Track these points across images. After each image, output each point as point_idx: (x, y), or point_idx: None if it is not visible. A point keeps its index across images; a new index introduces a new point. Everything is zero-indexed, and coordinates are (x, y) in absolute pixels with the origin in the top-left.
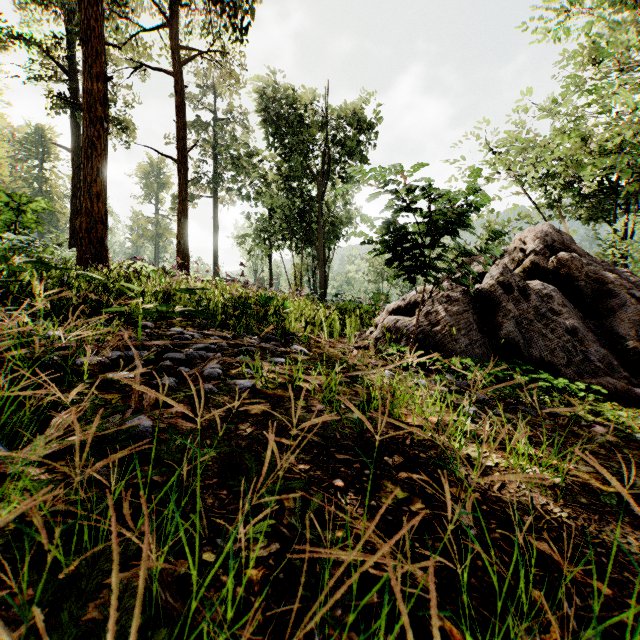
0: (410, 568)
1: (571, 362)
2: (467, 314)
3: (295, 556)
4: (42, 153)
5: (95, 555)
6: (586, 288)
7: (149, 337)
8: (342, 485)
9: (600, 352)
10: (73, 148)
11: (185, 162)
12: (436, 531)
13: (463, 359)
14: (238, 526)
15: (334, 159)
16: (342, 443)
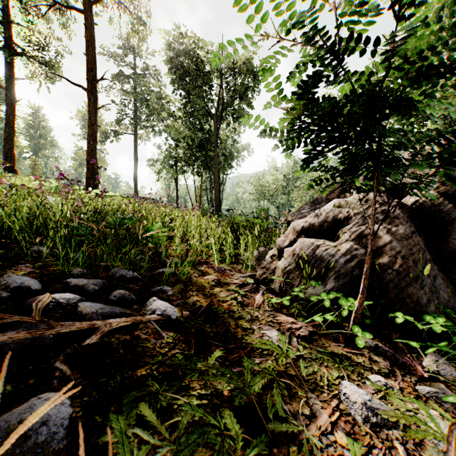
0: None
1: None
2: (416, 237)
3: None
4: None
5: None
6: None
7: None
8: None
9: None
10: (7, 85)
11: (94, 91)
12: None
13: None
14: None
15: (227, 102)
16: None
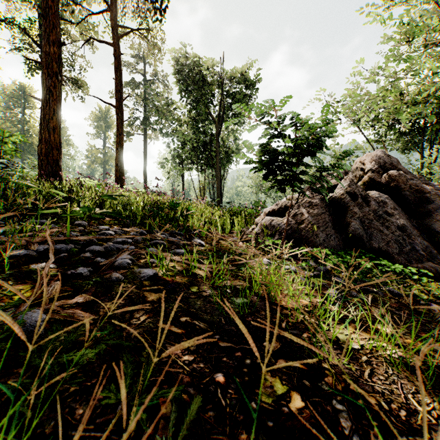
0: None
1: (402, 251)
2: (324, 215)
3: None
4: (24, 103)
5: None
6: (410, 196)
7: (80, 233)
8: (223, 381)
9: (423, 244)
10: None
11: (121, 108)
12: None
13: (322, 249)
14: None
15: (227, 107)
16: (226, 329)
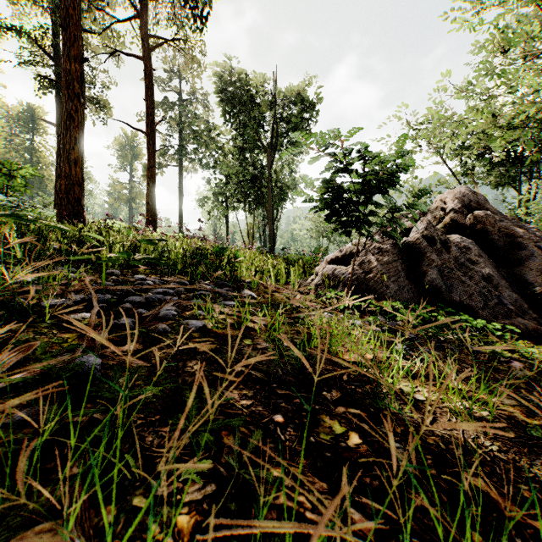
0: (350, 538)
1: (487, 305)
2: (396, 263)
3: (206, 536)
4: (32, 128)
5: (6, 508)
6: (499, 241)
7: (114, 283)
8: (282, 421)
9: (512, 296)
10: (58, 123)
11: (153, 135)
12: (373, 468)
13: (393, 302)
14: (160, 477)
15: (281, 133)
16: (284, 379)
